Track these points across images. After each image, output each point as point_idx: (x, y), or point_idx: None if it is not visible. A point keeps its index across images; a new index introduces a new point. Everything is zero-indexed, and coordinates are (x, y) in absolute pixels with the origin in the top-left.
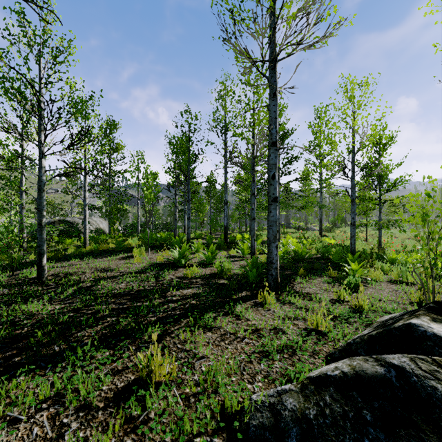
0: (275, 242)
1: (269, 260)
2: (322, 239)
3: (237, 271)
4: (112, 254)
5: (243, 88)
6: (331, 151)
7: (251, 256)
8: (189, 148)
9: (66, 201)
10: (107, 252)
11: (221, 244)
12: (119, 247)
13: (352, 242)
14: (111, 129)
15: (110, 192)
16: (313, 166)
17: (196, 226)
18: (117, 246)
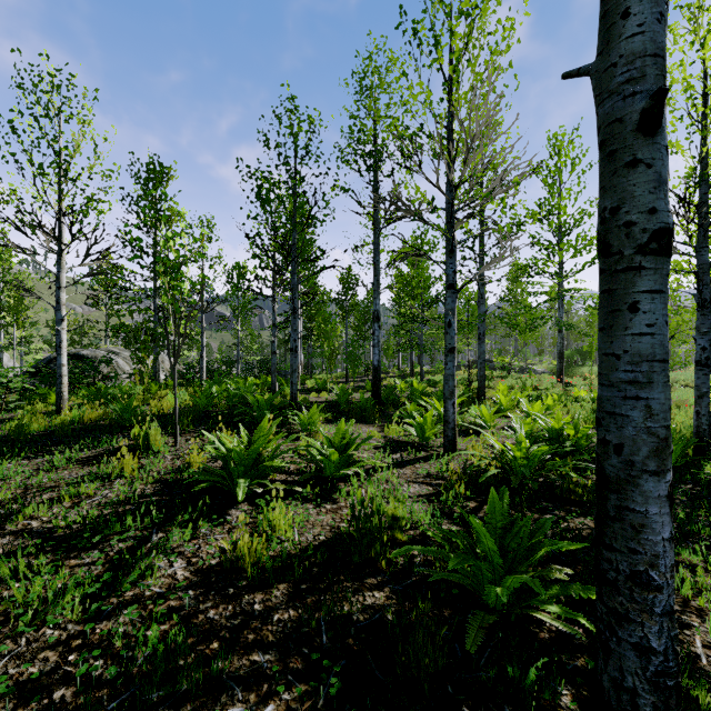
0: (659, 472)
1: (626, 566)
2: (573, 394)
3: (422, 521)
4: (93, 439)
5: (424, 11)
6: (583, 218)
7: (443, 447)
8: (295, 192)
9: (96, 321)
10: (90, 431)
11: (366, 407)
12: (124, 418)
13: (702, 410)
14: (156, 180)
15: (155, 301)
16: (547, 248)
17: (322, 364)
18: (121, 414)
